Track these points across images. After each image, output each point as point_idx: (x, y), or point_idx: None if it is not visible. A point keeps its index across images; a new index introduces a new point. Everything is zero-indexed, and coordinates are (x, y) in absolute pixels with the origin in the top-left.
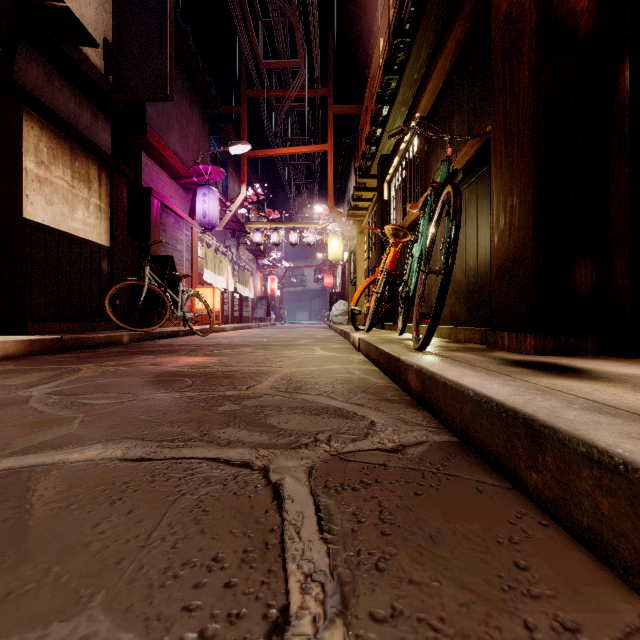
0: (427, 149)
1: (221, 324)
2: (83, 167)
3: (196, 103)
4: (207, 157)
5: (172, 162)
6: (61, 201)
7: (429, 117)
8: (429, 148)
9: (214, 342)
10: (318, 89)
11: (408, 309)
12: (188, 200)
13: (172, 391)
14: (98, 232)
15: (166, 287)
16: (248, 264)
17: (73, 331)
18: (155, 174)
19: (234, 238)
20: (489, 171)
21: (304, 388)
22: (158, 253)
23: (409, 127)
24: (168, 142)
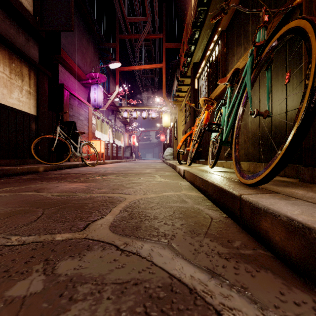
0: (225, 50)
1: (106, 160)
2: (18, 67)
3: (91, 41)
4: (98, 71)
5: (77, 71)
6: (2, 86)
7: (227, 30)
8: (227, 49)
9: (95, 171)
10: (157, 34)
11: (219, 150)
12: (87, 93)
13: (1, 233)
14: (28, 106)
15: (70, 139)
16: (121, 129)
17: (10, 164)
18: (67, 77)
19: (113, 115)
20: (284, 47)
21: (143, 227)
22: (68, 120)
23: (229, 6)
24: (74, 60)
